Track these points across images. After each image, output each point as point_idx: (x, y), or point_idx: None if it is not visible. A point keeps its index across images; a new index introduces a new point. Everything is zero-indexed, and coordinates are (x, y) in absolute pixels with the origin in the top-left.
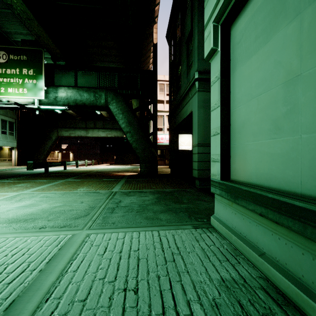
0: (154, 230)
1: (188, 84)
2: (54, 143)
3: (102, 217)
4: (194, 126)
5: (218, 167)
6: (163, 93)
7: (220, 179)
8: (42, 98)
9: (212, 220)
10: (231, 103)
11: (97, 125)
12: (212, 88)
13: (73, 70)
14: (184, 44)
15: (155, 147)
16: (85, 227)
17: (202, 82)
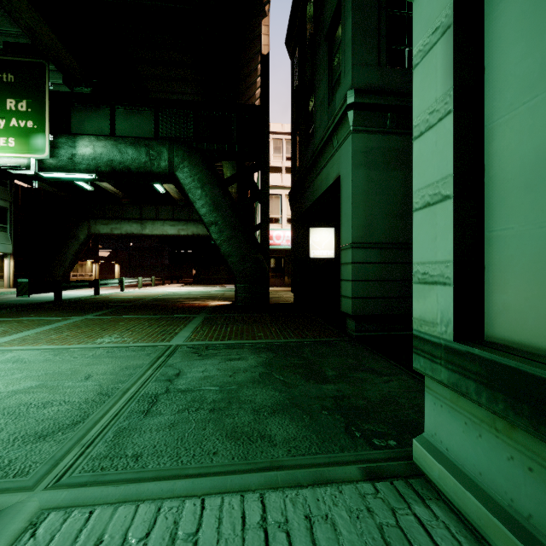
0: (249, 490)
1: (332, 120)
2: (83, 247)
3: (114, 433)
4: (345, 205)
5: (447, 301)
6: (281, 156)
7: (453, 340)
8: (44, 157)
9: (419, 453)
10: (487, 102)
11: (160, 214)
12: (417, 71)
13: (108, 104)
14: (323, 44)
15: (264, 253)
16: (47, 475)
17: (361, 112)
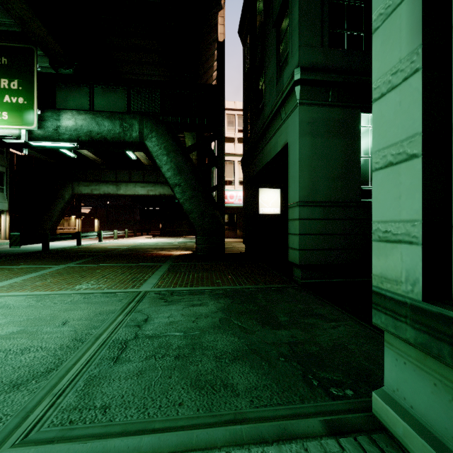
0: (215, 447)
1: (280, 95)
2: (68, 205)
3: (85, 381)
4: (292, 169)
5: (414, 260)
6: (233, 129)
7: (422, 299)
8: (33, 128)
9: (379, 407)
10: None
11: (133, 177)
12: (377, 34)
13: (88, 84)
14: (272, 30)
15: (220, 210)
16: (16, 430)
17: (307, 88)
